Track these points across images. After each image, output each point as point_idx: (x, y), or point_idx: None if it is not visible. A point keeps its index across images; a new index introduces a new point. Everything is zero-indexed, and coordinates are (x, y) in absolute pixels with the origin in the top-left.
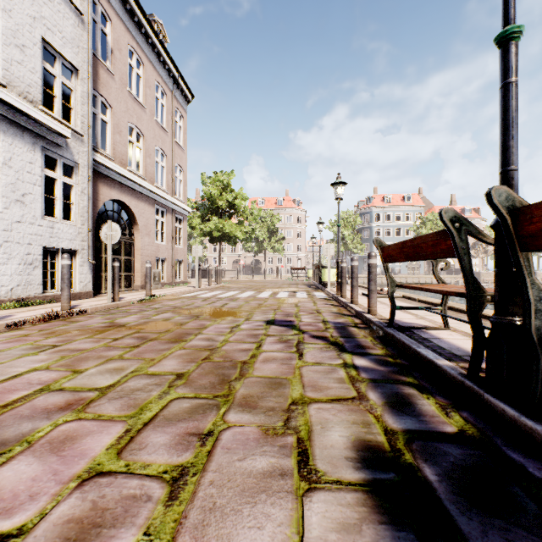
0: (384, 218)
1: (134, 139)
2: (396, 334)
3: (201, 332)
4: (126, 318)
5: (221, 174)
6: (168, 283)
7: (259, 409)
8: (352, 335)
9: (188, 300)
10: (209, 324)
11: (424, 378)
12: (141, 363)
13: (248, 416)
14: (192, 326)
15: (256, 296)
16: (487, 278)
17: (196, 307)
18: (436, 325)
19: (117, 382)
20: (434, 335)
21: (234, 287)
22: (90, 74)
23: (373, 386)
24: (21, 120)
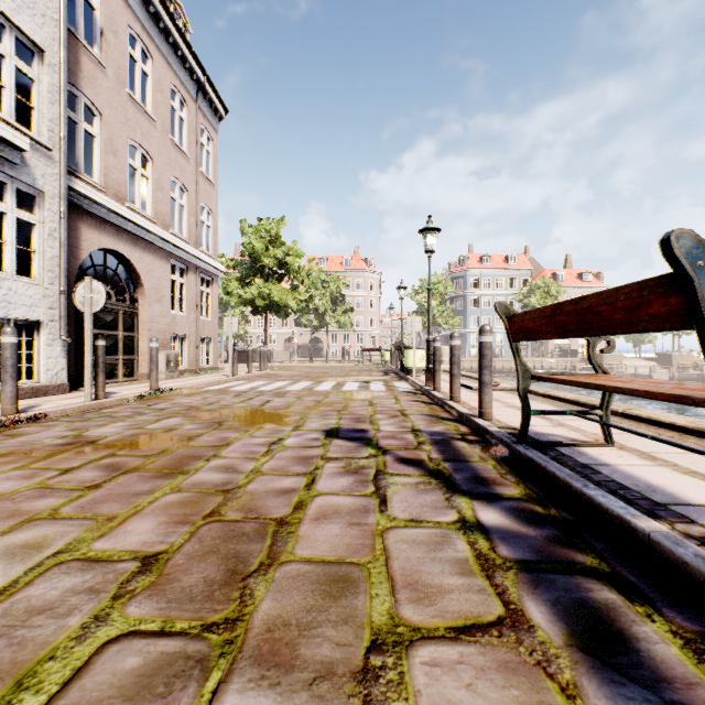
0: (482, 284)
1: (137, 163)
2: (537, 458)
3: (219, 453)
4: (105, 427)
5: (268, 222)
6: (191, 370)
7: (298, 672)
8: (462, 457)
9: (213, 395)
10: (235, 438)
11: (617, 557)
12: (84, 529)
13: (270, 702)
14: (207, 442)
15: (313, 389)
16: (611, 361)
17: (221, 408)
18: (589, 438)
19: (9, 585)
20: (596, 458)
21: (283, 375)
22: (62, 59)
23: (530, 582)
24: None
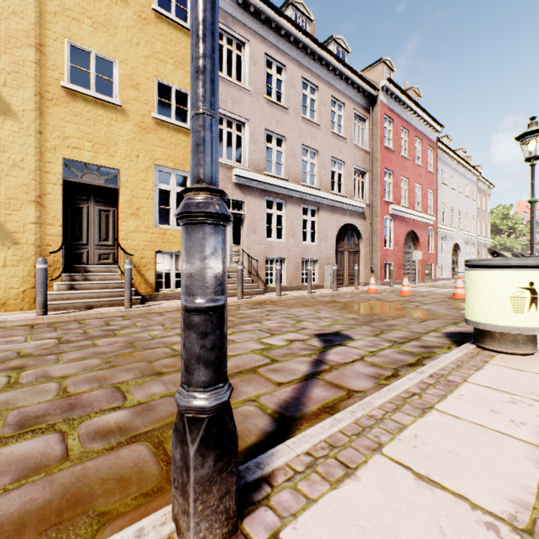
0: None
1: (477, 223)
2: None
3: None
4: None
5: (499, 206)
6: None
7: None
8: None
9: None
10: None
11: None
12: None
13: None
14: None
15: None
16: None
17: None
18: None
19: None
20: None
21: None
22: (477, 216)
23: None
24: (471, 238)
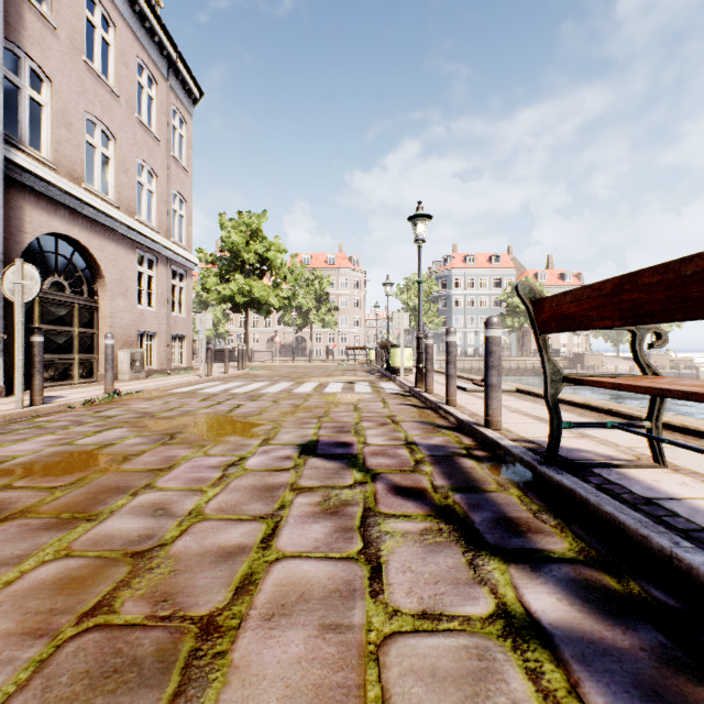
0: (466, 283)
1: (97, 141)
2: (582, 490)
3: (154, 483)
4: (24, 442)
5: (248, 216)
6: (161, 370)
7: None
8: (475, 483)
9: (178, 399)
10: (184, 458)
11: None
12: None
13: None
14: (145, 464)
15: (292, 391)
16: (592, 360)
17: (181, 414)
18: (627, 455)
19: None
20: (655, 488)
21: (262, 375)
22: None
23: None
24: None
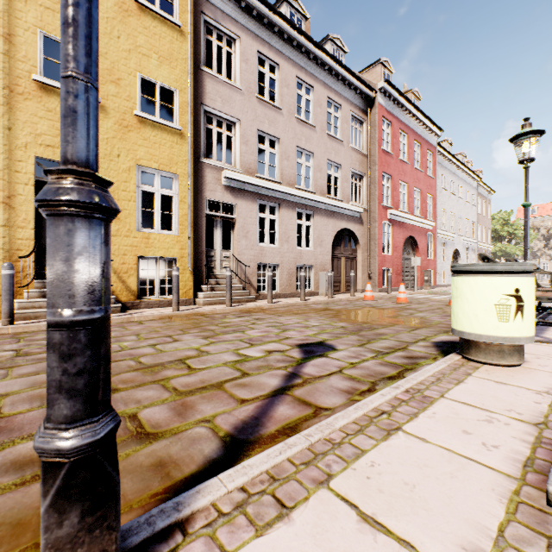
0: None
1: (478, 229)
2: None
3: None
4: None
5: (500, 212)
6: None
7: None
8: None
9: None
10: None
11: None
12: None
13: None
14: None
15: None
16: None
17: None
18: None
19: None
20: None
21: None
22: (477, 222)
23: None
24: (471, 244)
